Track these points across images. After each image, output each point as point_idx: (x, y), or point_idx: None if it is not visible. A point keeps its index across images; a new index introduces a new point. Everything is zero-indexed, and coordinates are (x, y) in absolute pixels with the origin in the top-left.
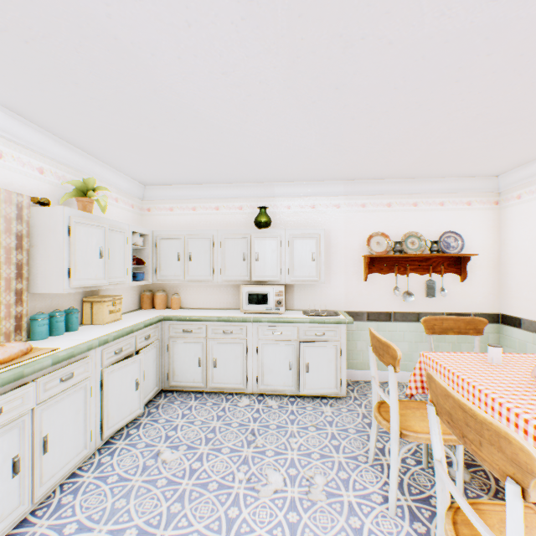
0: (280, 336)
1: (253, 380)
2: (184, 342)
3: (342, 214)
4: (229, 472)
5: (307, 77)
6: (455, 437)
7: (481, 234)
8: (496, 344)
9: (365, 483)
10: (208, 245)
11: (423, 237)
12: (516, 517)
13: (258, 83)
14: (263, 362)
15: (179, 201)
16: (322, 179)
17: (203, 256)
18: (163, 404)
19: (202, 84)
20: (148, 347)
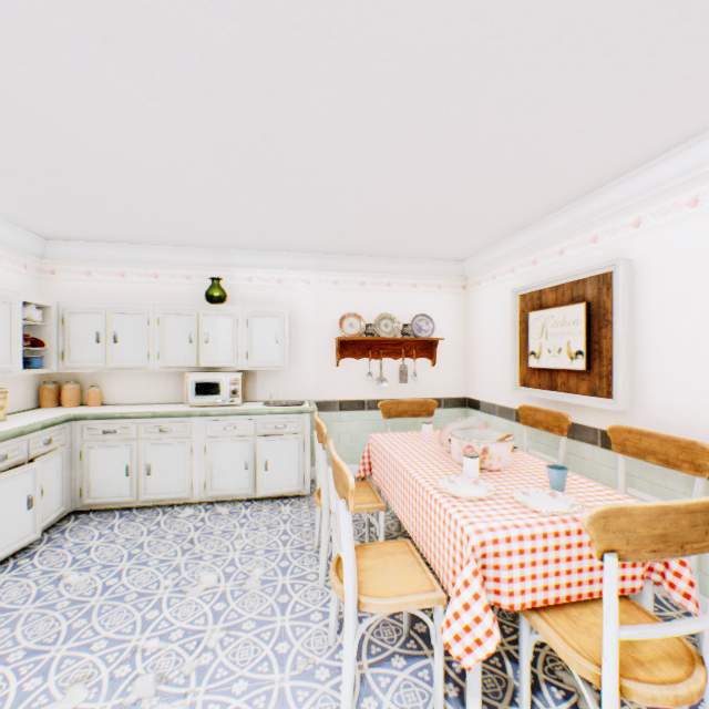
0: (235, 431)
1: (200, 486)
2: (106, 447)
3: (313, 291)
4: (155, 581)
5: (236, 155)
6: (377, 504)
7: (451, 318)
8: (429, 421)
9: (305, 567)
10: (141, 323)
11: (397, 319)
12: (345, 525)
13: (182, 152)
14: (213, 463)
15: (101, 263)
16: (288, 250)
17: (134, 337)
18: (73, 527)
19: (114, 143)
20: (49, 455)
